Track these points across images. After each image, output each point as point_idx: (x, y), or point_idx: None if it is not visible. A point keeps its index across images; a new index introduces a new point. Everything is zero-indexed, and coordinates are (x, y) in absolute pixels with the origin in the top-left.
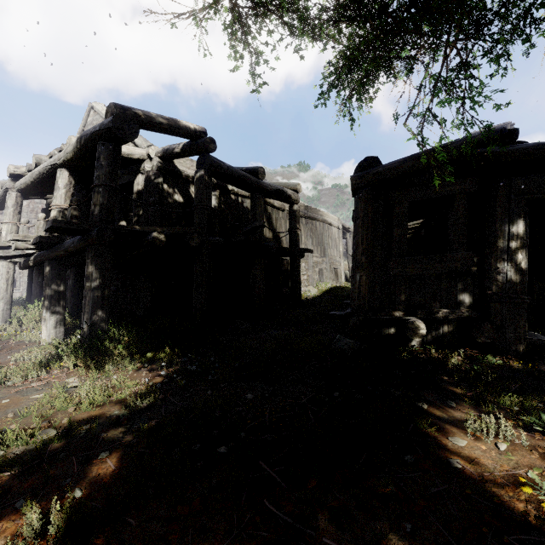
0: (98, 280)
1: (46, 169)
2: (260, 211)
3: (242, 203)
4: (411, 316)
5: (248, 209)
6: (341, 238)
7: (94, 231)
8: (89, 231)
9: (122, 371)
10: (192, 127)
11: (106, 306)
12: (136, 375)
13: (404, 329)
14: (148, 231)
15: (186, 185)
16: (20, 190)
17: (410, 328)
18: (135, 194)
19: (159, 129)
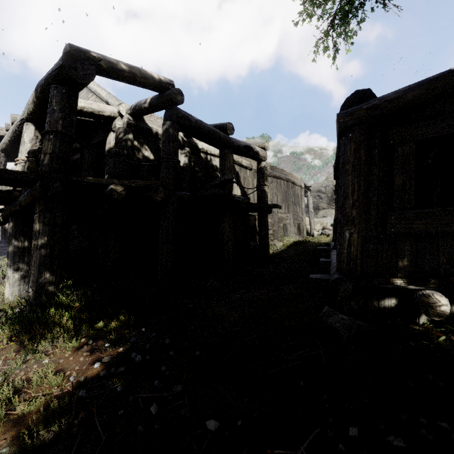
0: (46, 238)
1: (17, 125)
2: (228, 167)
3: (211, 161)
4: (421, 285)
5: (217, 168)
6: (303, 196)
7: (38, 181)
8: (35, 182)
9: (60, 350)
10: (159, 78)
11: (55, 267)
12: (73, 358)
13: (417, 303)
14: (106, 183)
15: (156, 142)
16: (2, 150)
17: (426, 303)
18: (107, 151)
19: (122, 76)
